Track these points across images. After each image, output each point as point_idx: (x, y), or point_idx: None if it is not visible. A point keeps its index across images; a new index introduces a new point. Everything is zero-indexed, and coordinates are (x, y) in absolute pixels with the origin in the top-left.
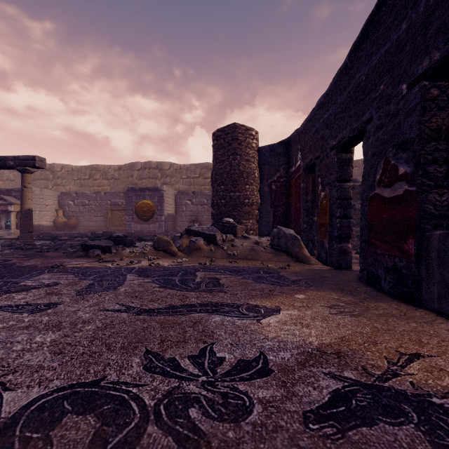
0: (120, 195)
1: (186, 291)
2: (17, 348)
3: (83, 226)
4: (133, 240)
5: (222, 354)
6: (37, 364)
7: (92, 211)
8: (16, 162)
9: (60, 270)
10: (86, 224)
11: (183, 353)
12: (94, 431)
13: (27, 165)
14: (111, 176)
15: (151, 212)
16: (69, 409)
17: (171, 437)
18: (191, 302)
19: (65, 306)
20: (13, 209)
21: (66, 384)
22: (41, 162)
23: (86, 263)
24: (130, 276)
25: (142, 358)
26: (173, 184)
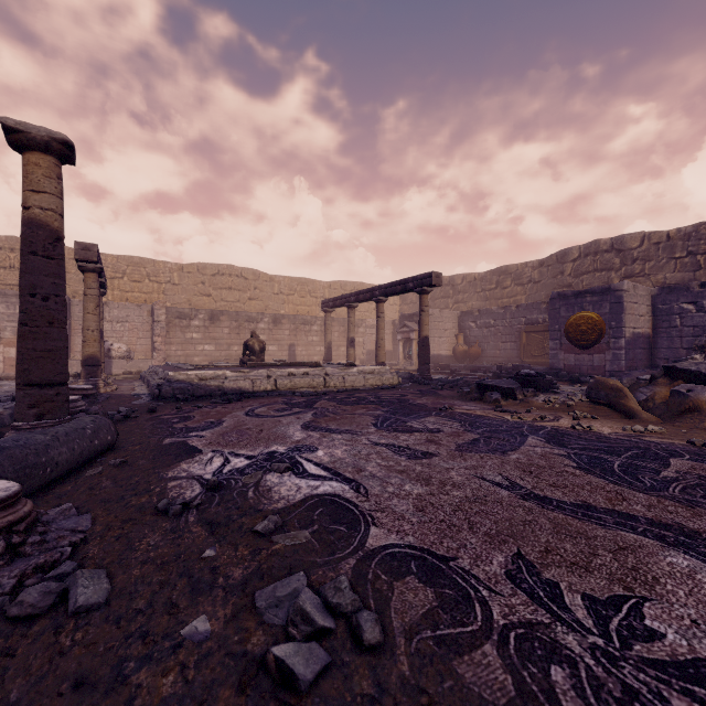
0: (540, 307)
1: (628, 488)
2: (389, 489)
3: (486, 356)
4: (554, 382)
5: (659, 627)
6: (400, 512)
7: (498, 335)
8: (414, 283)
9: (447, 414)
10: (491, 354)
11: (575, 585)
12: (429, 606)
13: (424, 285)
14: (526, 279)
15: (596, 332)
16: (414, 571)
17: (511, 677)
18: (629, 509)
19: (440, 460)
20: (414, 336)
21: (418, 545)
22: (437, 278)
23: (479, 410)
24: (533, 439)
25: (508, 560)
26: (649, 275)
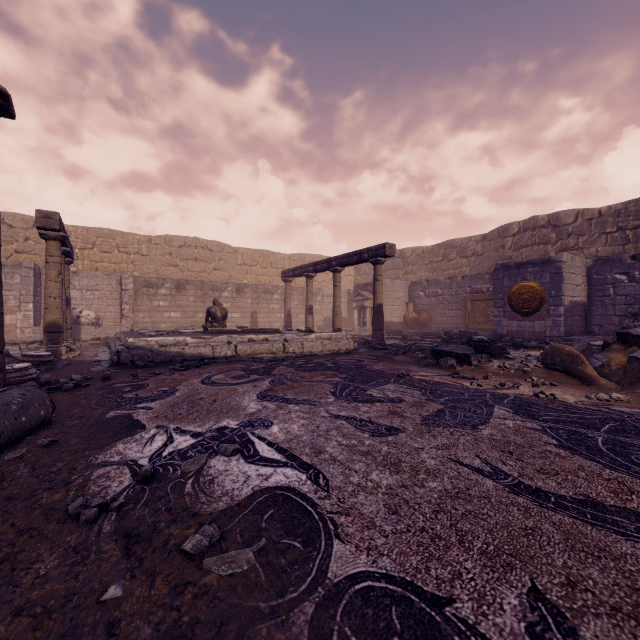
0: (484, 278)
1: (629, 475)
2: (353, 479)
3: (434, 323)
4: (505, 348)
5: None
6: (369, 515)
7: (445, 303)
8: (369, 254)
9: (406, 381)
10: (439, 321)
11: None
12: None
13: (378, 256)
14: (470, 252)
15: (537, 300)
16: (397, 627)
17: None
18: None
19: (407, 437)
20: (368, 304)
21: (397, 575)
22: (391, 249)
23: (436, 376)
24: (500, 409)
25: (524, 602)
26: (583, 248)
